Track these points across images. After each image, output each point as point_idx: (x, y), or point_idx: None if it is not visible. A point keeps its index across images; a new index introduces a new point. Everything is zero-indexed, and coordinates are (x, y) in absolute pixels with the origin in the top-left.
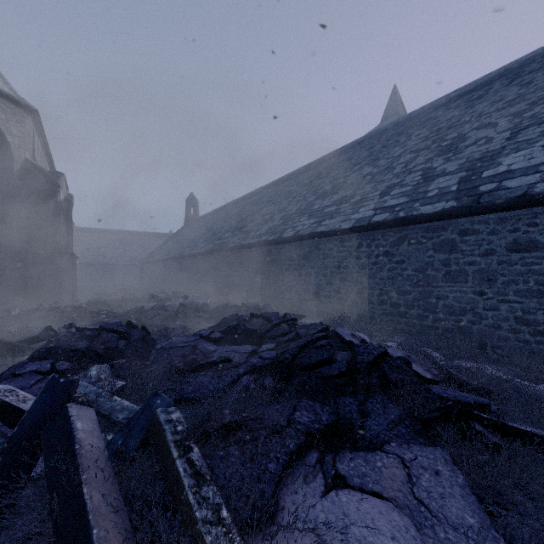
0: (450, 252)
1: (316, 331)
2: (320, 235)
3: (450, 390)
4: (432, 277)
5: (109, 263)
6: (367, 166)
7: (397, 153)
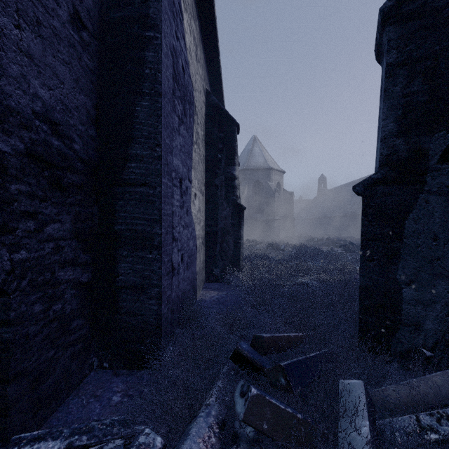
0: None
1: None
2: None
3: None
4: None
5: None
6: None
7: None
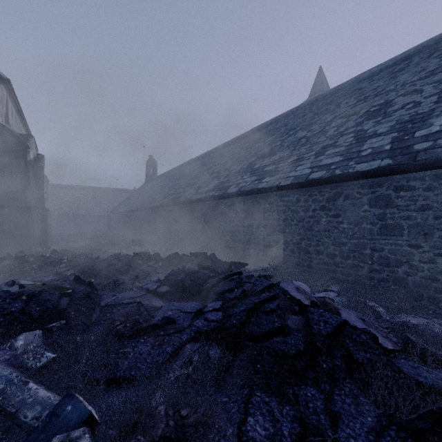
0: (386, 207)
1: (262, 288)
2: (261, 190)
3: (421, 369)
4: (367, 230)
5: (82, 214)
6: (301, 130)
7: (328, 119)
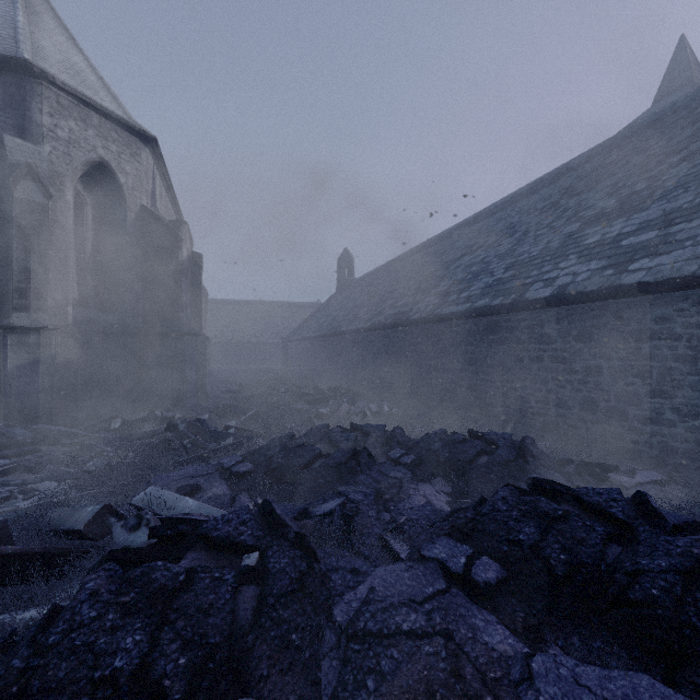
0: None
1: None
2: (634, 290)
3: None
4: None
5: (249, 341)
6: None
7: None
